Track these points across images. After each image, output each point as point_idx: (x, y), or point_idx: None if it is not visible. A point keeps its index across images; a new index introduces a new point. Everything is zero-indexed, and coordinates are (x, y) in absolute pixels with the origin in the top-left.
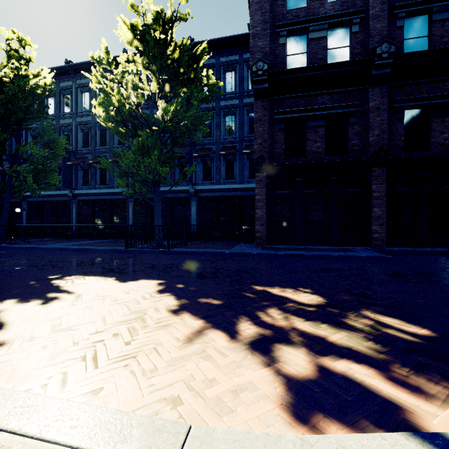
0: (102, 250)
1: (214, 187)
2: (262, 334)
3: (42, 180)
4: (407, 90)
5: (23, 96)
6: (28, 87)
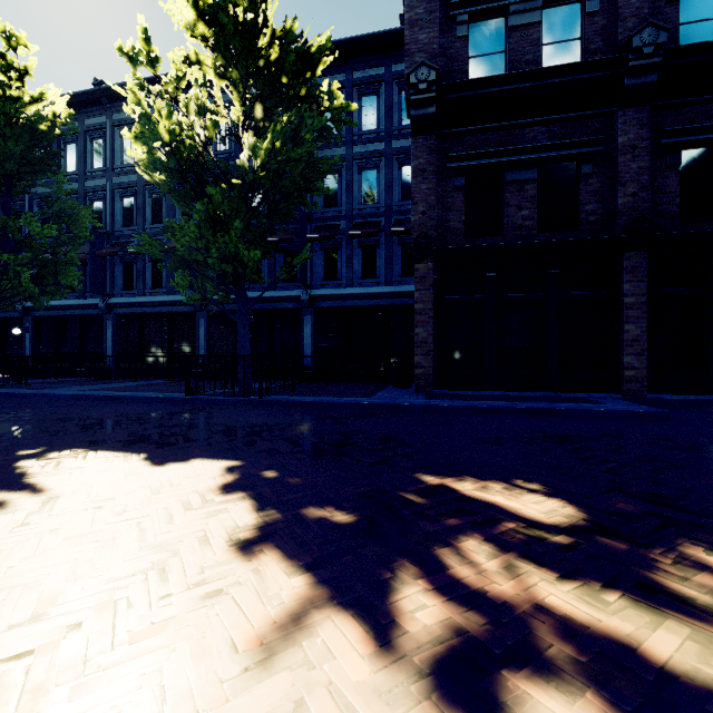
0: (145, 399)
1: (342, 292)
2: (459, 628)
3: (49, 279)
4: (687, 115)
5: (14, 133)
6: (21, 117)
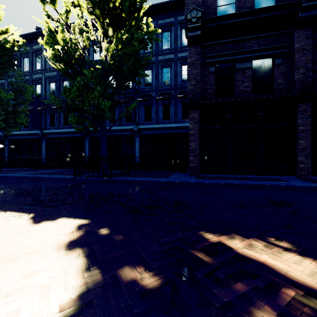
0: (54, 179)
1: (153, 126)
2: None
3: (11, 120)
4: None
5: None
6: None
